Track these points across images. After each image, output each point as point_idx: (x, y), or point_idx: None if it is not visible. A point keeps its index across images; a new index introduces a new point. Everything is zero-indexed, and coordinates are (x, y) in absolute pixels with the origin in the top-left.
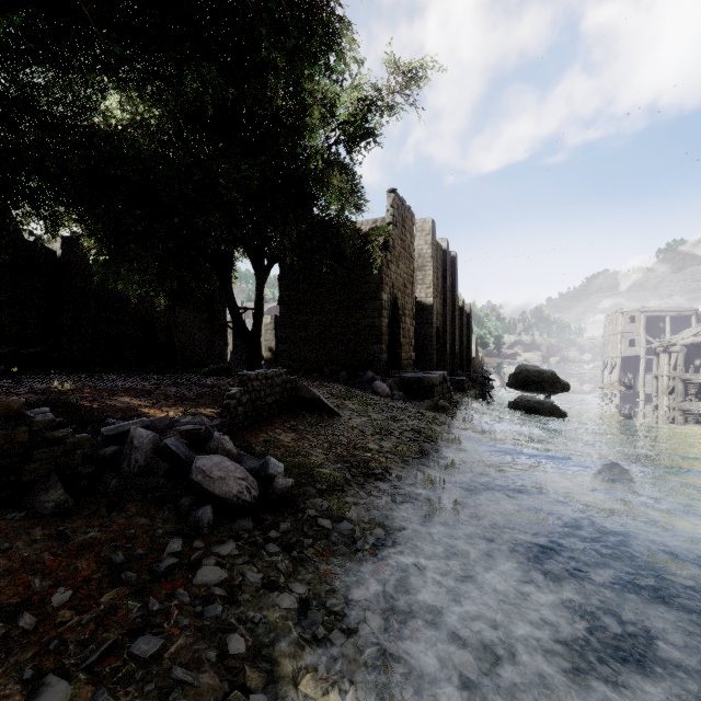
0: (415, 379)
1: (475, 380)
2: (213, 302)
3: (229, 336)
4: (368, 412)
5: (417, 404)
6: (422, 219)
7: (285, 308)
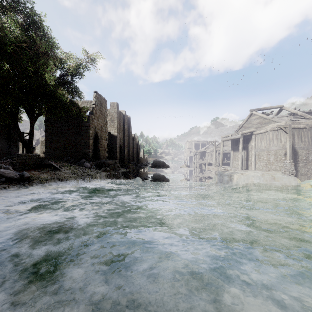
0: (102, 162)
1: (137, 165)
2: (10, 129)
3: (20, 146)
4: (73, 169)
5: (99, 170)
6: (113, 102)
7: (48, 134)
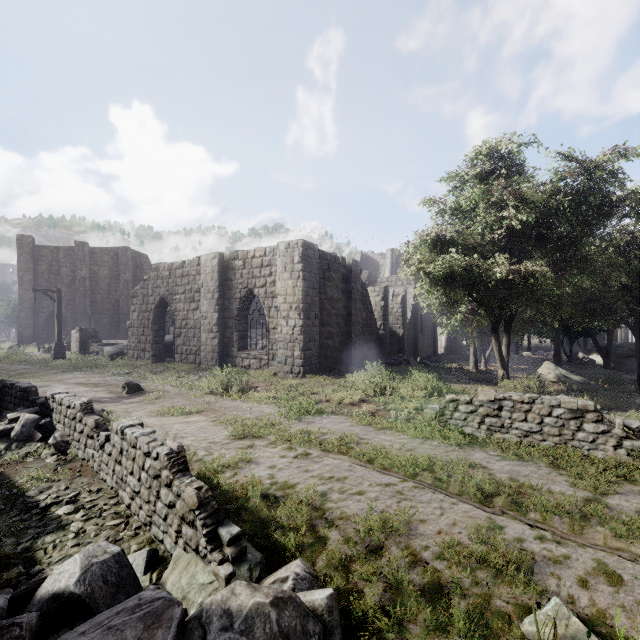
0: None
1: None
2: None
3: None
4: None
5: None
6: None
7: None
